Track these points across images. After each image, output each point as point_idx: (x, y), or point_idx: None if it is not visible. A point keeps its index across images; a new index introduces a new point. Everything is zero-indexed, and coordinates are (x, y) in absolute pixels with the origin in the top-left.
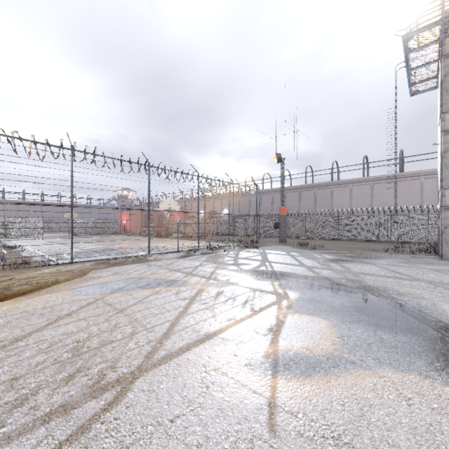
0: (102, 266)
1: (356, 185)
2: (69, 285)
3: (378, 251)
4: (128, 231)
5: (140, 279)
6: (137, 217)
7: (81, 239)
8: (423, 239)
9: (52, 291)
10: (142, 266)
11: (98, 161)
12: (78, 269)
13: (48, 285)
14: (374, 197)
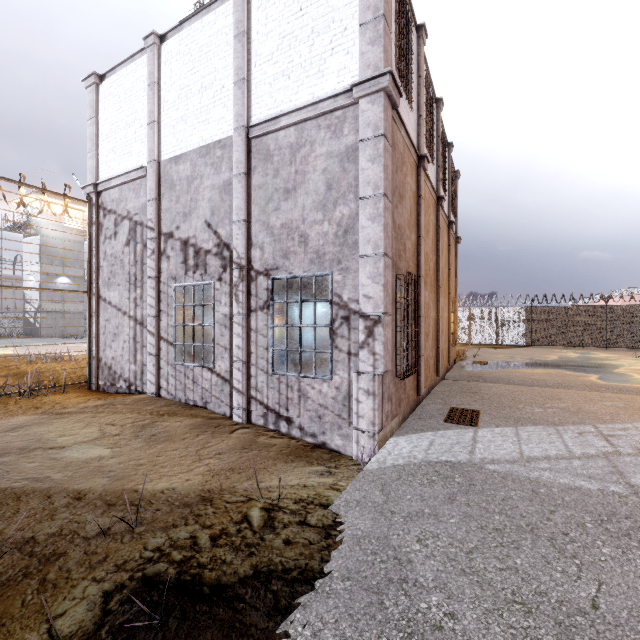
0: None
1: None
2: None
3: None
4: None
5: None
6: None
7: None
8: None
9: None
10: None
11: None
12: None
13: None
14: None
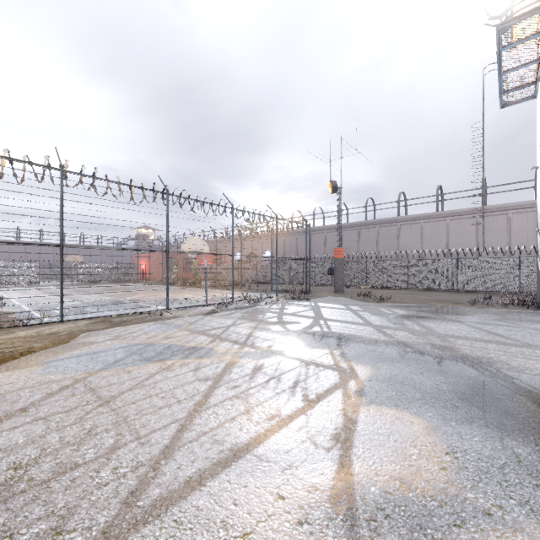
0: (100, 326)
1: (429, 222)
2: (45, 356)
3: (461, 304)
4: (147, 279)
5: (148, 346)
6: (158, 260)
7: (86, 289)
8: (513, 288)
9: (16, 366)
10: (155, 327)
11: (98, 185)
12: (66, 331)
13: (13, 357)
14: (451, 236)
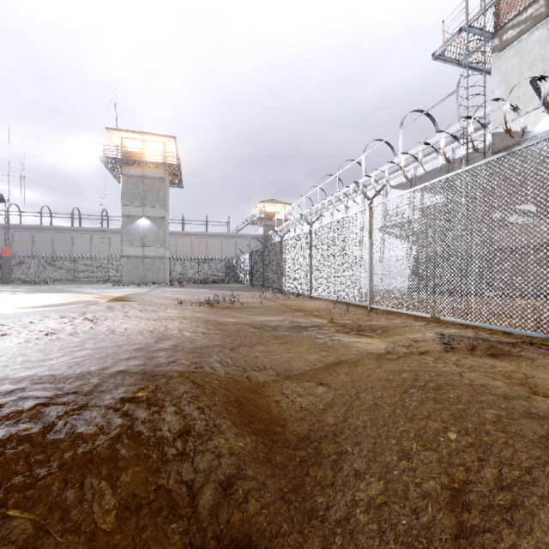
0: None
1: (96, 234)
2: None
3: (92, 284)
4: None
5: None
6: None
7: None
8: None
9: None
10: None
11: None
12: None
13: None
14: (112, 246)
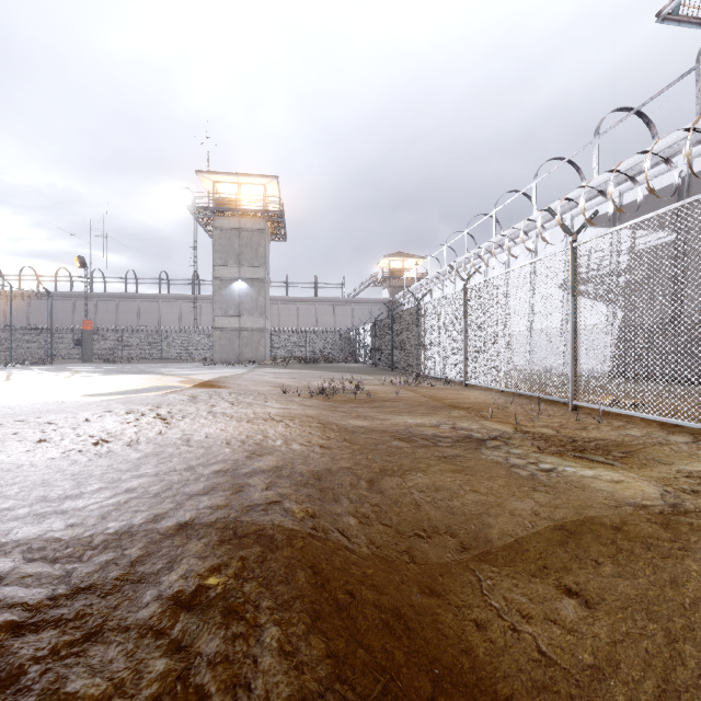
0: None
1: (186, 302)
2: None
3: (180, 362)
4: None
5: None
6: None
7: None
8: None
9: None
10: None
11: None
12: None
13: None
14: (203, 316)
